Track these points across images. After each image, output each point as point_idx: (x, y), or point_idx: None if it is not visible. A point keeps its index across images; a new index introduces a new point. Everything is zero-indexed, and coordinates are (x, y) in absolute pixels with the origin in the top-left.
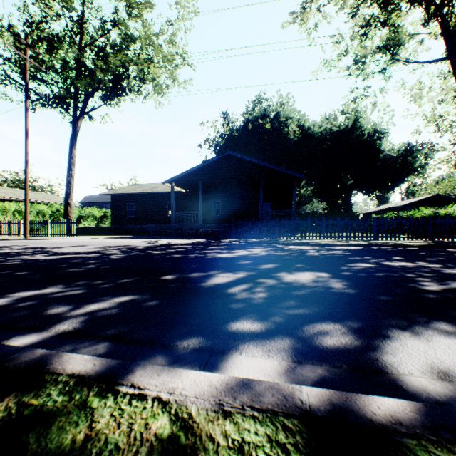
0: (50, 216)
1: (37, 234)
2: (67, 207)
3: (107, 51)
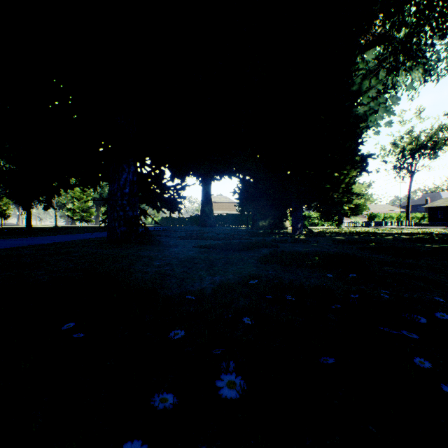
0: (395, 218)
1: (398, 226)
2: (406, 215)
3: (426, 143)
